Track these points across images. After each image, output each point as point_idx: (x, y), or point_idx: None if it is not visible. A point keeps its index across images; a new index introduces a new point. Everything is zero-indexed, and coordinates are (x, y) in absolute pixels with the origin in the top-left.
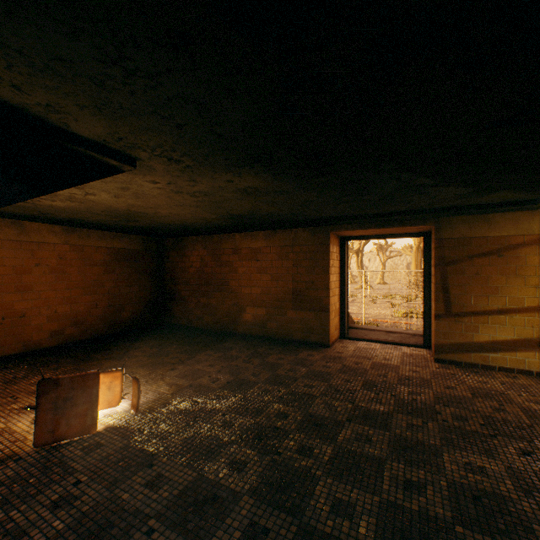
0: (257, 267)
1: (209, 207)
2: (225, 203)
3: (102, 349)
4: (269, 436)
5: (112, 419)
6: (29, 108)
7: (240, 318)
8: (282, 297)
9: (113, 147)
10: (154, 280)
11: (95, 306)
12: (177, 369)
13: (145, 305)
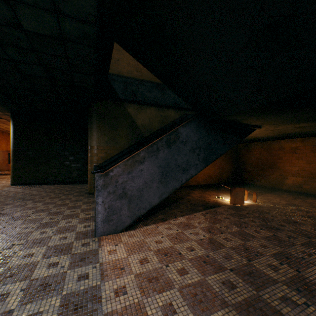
0: (295, 157)
1: (275, 132)
2: (284, 131)
3: (220, 187)
4: (314, 218)
5: (246, 204)
6: (245, 123)
7: (284, 182)
8: (313, 172)
9: (257, 125)
10: (234, 162)
11: (214, 172)
12: (258, 196)
13: (230, 173)
